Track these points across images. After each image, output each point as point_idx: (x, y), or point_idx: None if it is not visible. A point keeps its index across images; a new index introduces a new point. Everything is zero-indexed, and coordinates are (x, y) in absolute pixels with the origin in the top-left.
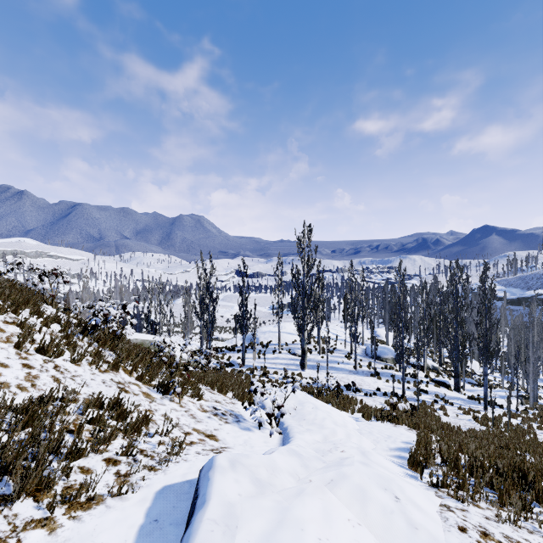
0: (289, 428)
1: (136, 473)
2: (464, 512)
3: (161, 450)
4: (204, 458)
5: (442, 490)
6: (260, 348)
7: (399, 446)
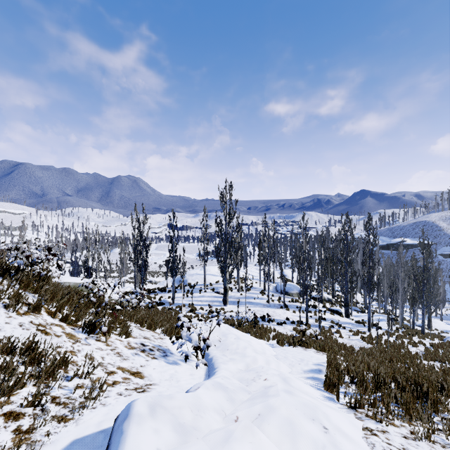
0: (214, 359)
1: (41, 427)
2: (386, 434)
3: (78, 394)
4: (126, 400)
5: (360, 411)
6: (188, 288)
7: (311, 368)
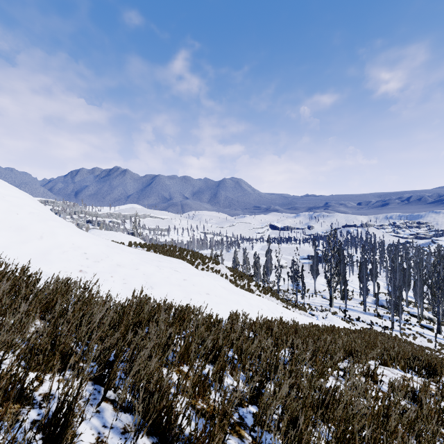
0: None
1: None
2: None
3: None
4: None
5: None
6: (303, 292)
7: None
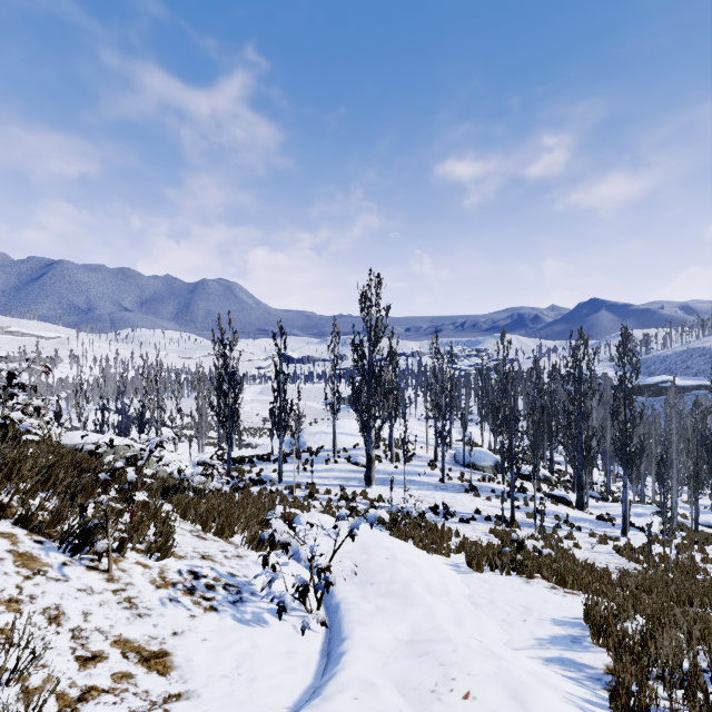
0: (343, 609)
1: None
2: None
3: None
4: None
5: None
6: (306, 456)
7: (553, 634)
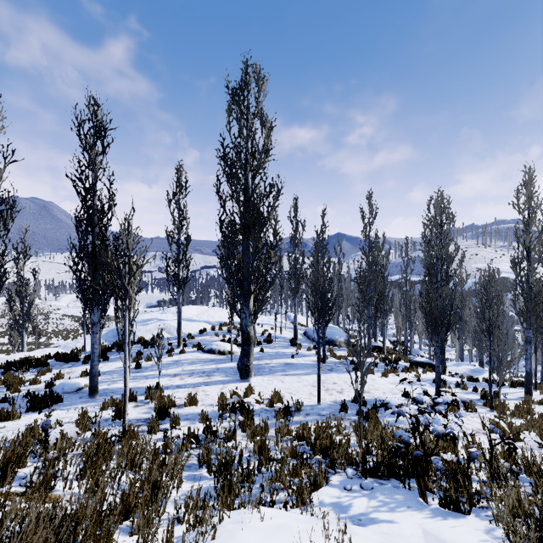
0: None
1: None
2: None
3: None
4: None
5: None
6: (138, 348)
7: None
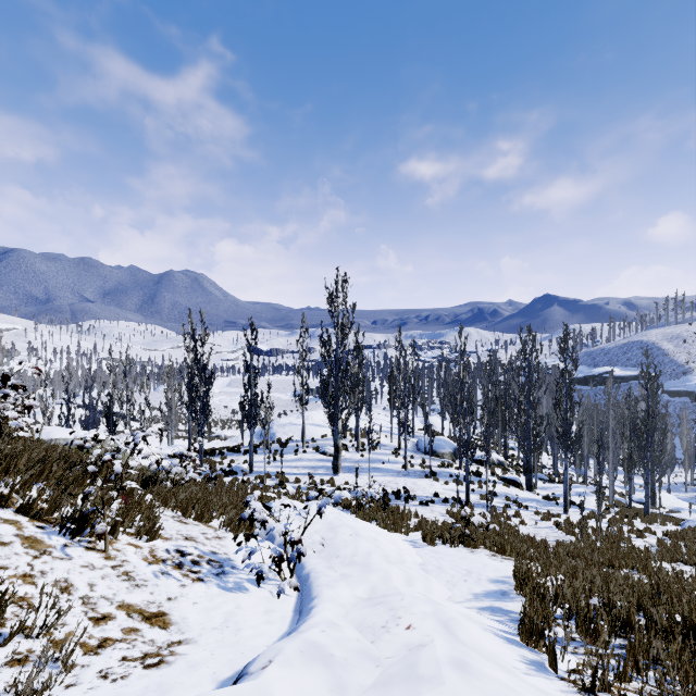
0: (312, 577)
1: None
2: None
3: (5, 683)
4: (111, 693)
5: None
6: (276, 447)
7: (487, 589)
